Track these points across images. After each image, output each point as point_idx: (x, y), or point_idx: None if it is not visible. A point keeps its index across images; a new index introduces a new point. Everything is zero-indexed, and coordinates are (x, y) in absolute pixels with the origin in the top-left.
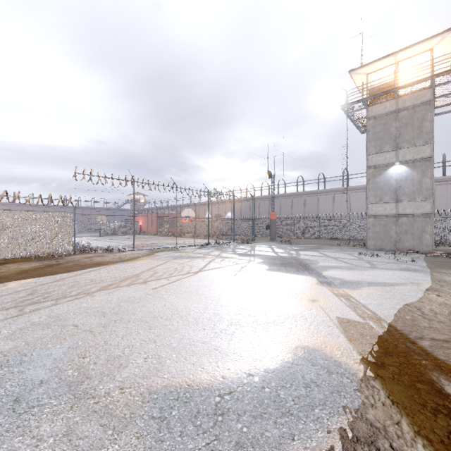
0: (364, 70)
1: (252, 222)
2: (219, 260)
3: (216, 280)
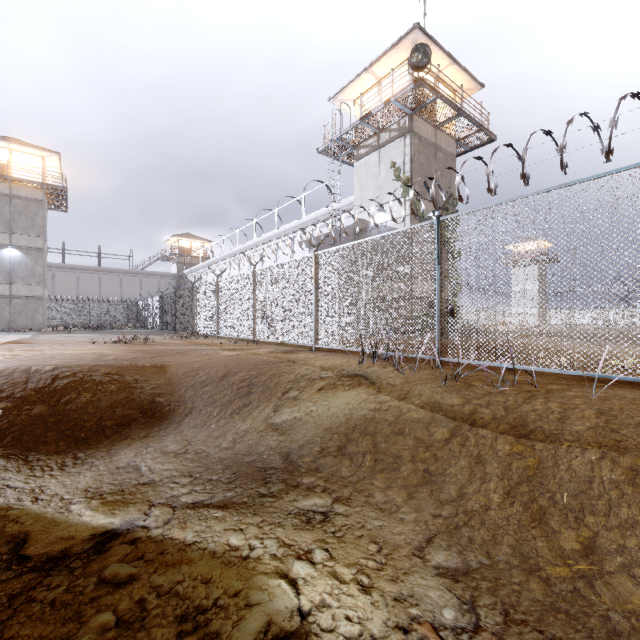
0: None
1: None
2: None
3: None
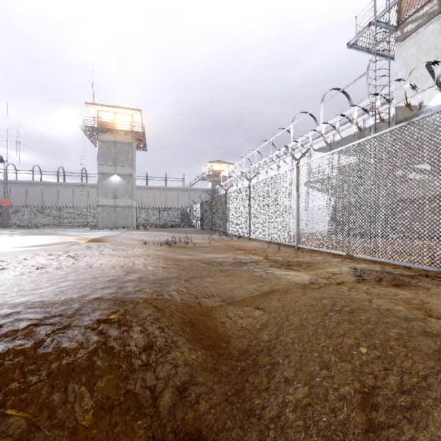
0: (96, 107)
1: None
2: None
3: None
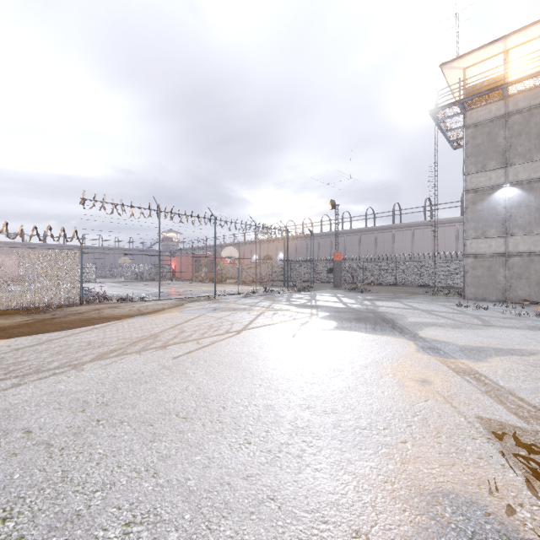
0: (461, 63)
1: (311, 264)
2: (270, 313)
3: (267, 343)
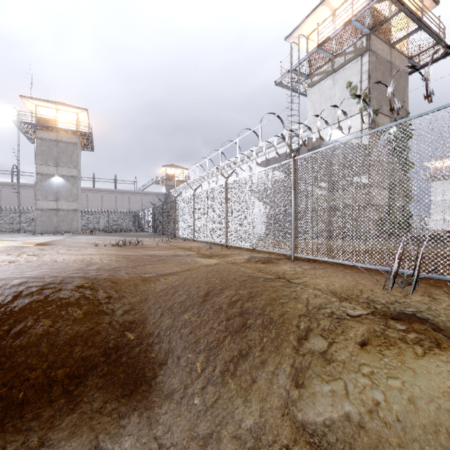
0: (34, 102)
1: None
2: None
3: None
